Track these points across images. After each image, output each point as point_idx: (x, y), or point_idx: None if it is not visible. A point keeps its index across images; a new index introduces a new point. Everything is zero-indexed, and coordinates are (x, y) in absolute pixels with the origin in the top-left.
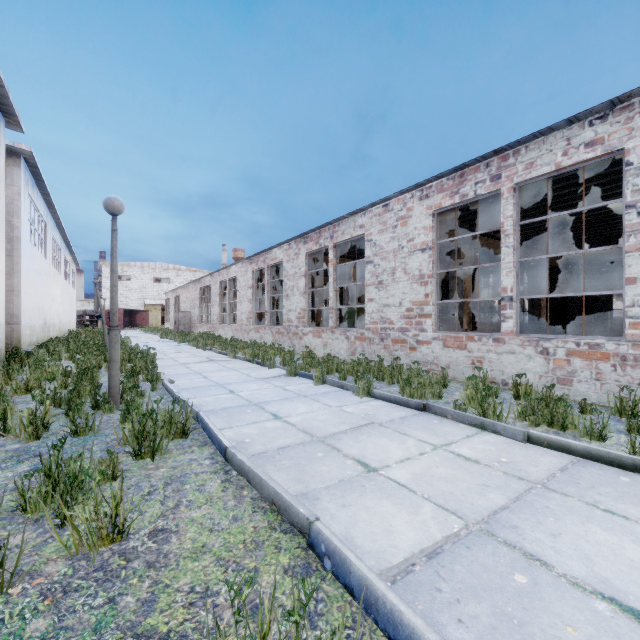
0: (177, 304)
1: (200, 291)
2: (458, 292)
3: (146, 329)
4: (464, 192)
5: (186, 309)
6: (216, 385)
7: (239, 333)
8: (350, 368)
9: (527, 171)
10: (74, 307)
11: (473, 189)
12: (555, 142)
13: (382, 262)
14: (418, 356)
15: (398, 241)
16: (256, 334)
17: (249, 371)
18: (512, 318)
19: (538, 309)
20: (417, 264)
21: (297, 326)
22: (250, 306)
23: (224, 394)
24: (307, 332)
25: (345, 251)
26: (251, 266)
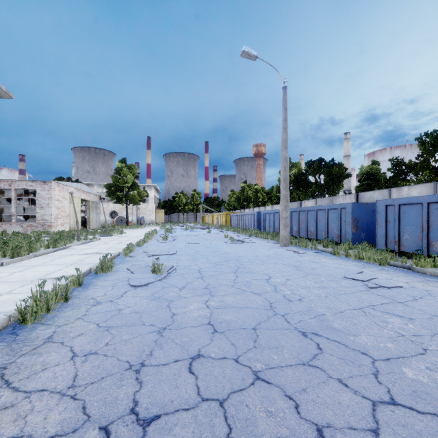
0: None
1: None
2: (0, 210)
3: None
4: (1, 186)
5: None
6: None
7: None
8: None
9: (18, 186)
10: None
11: (4, 186)
12: (24, 183)
13: None
14: None
15: None
16: None
17: None
18: (14, 219)
19: None
20: None
21: None
22: None
23: None
24: None
25: None
26: None
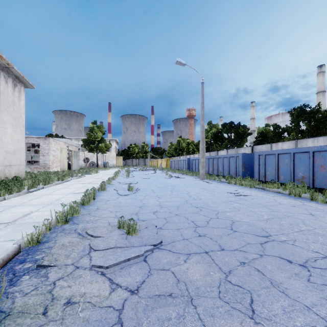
0: None
1: None
2: None
3: None
4: None
5: None
6: None
7: None
8: None
9: (28, 141)
10: None
11: None
12: (32, 139)
13: None
14: None
15: None
16: None
17: None
18: (25, 163)
19: (37, 161)
20: None
21: None
22: None
23: None
24: None
25: None
26: None
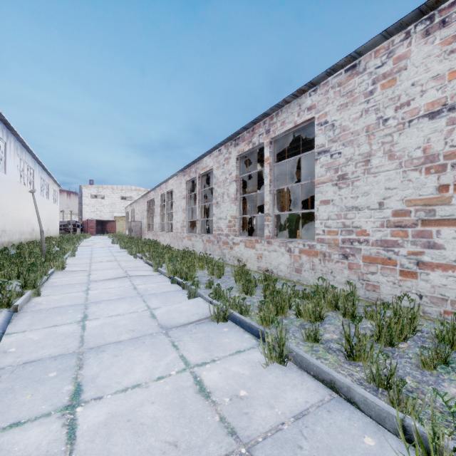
0: (133, 215)
1: (147, 204)
2: None
3: (109, 235)
4: None
5: (138, 219)
6: (72, 355)
7: (175, 240)
8: (314, 308)
9: None
10: (56, 218)
11: None
12: None
13: (345, 148)
14: (421, 287)
15: (376, 112)
16: (188, 241)
17: (159, 301)
18: None
19: None
20: (418, 140)
21: (227, 235)
22: (183, 215)
23: (42, 419)
24: (238, 241)
25: (277, 156)
26: (184, 178)
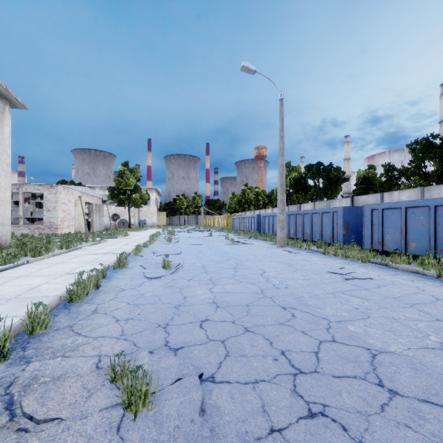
0: None
1: None
2: None
3: None
4: None
5: None
6: None
7: None
8: None
9: (26, 190)
10: None
11: (12, 190)
12: (32, 186)
13: None
14: None
15: None
16: None
17: None
18: (22, 222)
19: (42, 218)
20: None
21: None
22: None
23: None
24: None
25: None
26: None
